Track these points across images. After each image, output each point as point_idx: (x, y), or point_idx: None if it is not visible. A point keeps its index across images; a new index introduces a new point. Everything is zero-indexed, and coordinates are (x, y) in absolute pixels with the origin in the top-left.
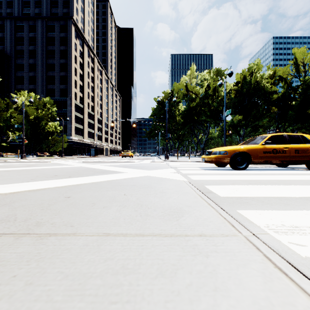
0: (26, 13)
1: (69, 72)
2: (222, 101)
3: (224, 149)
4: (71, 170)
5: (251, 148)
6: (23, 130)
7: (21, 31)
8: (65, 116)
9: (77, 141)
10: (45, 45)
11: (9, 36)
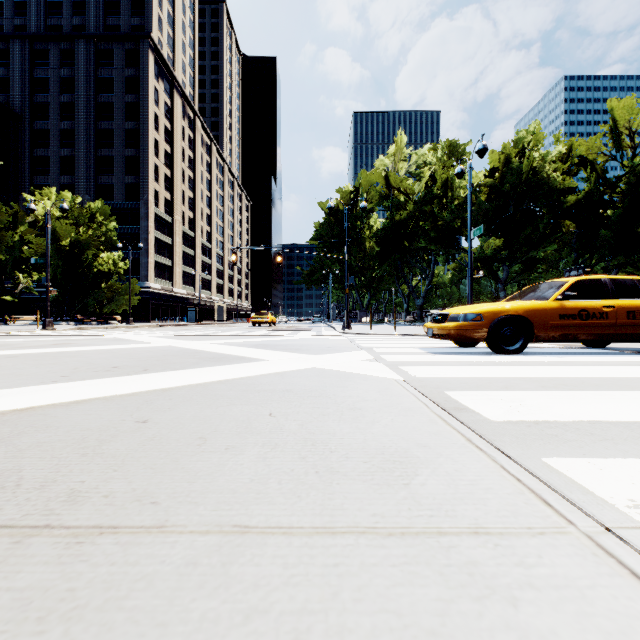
0: (54, 26)
1: (144, 149)
2: (461, 210)
3: (474, 311)
4: (148, 355)
5: (534, 307)
6: (47, 268)
7: (43, 63)
8: (135, 239)
9: (160, 291)
10: (94, 92)
11: (20, 73)
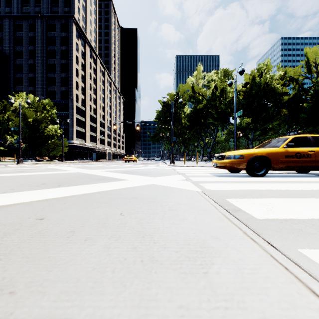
0: (25, 12)
1: (71, 73)
2: (230, 103)
3: (239, 153)
4: (65, 177)
5: (271, 151)
6: (20, 132)
7: (20, 30)
8: (66, 118)
9: (79, 145)
10: (45, 45)
11: (8, 35)
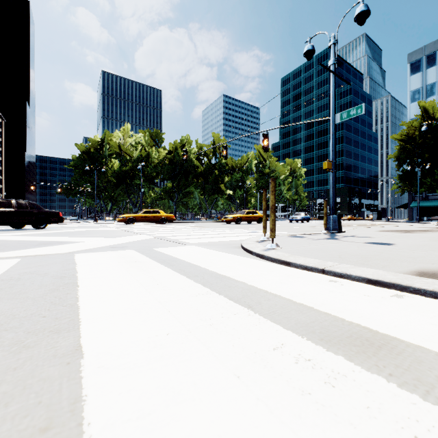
0: None
1: None
2: (156, 168)
3: (124, 216)
4: None
5: (136, 215)
6: None
7: None
8: None
9: None
10: None
11: None
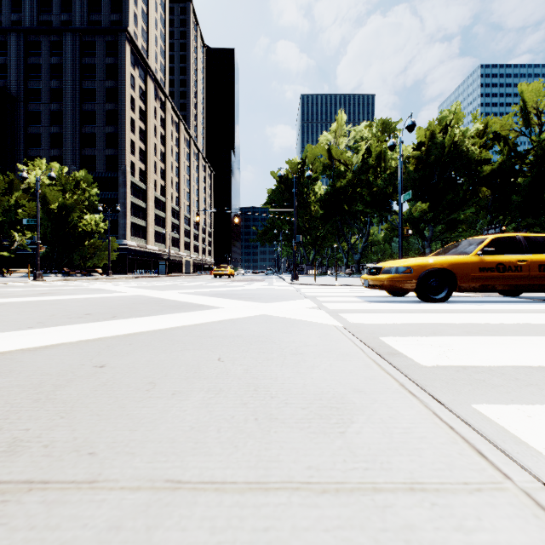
0: (45, 22)
1: (122, 126)
2: (393, 178)
3: (405, 264)
4: (119, 303)
5: (457, 261)
6: (37, 228)
7: (35, 53)
8: (114, 203)
9: (136, 248)
10: (79, 78)
11: (16, 62)
